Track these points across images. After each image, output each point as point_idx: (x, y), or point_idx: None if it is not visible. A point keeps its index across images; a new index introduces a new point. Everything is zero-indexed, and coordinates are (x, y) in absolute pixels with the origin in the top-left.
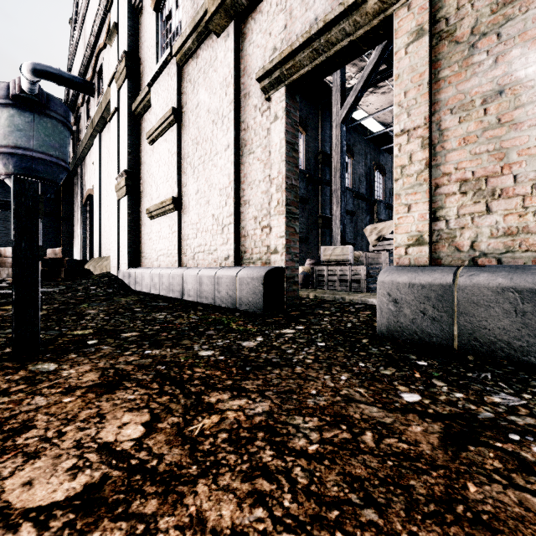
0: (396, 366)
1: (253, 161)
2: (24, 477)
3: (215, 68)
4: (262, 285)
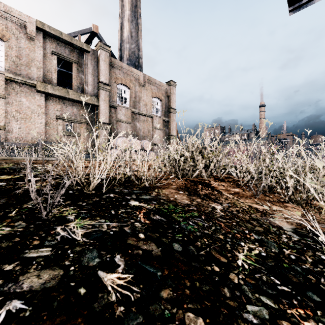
0: None
1: (50, 129)
2: None
3: (34, 98)
4: None
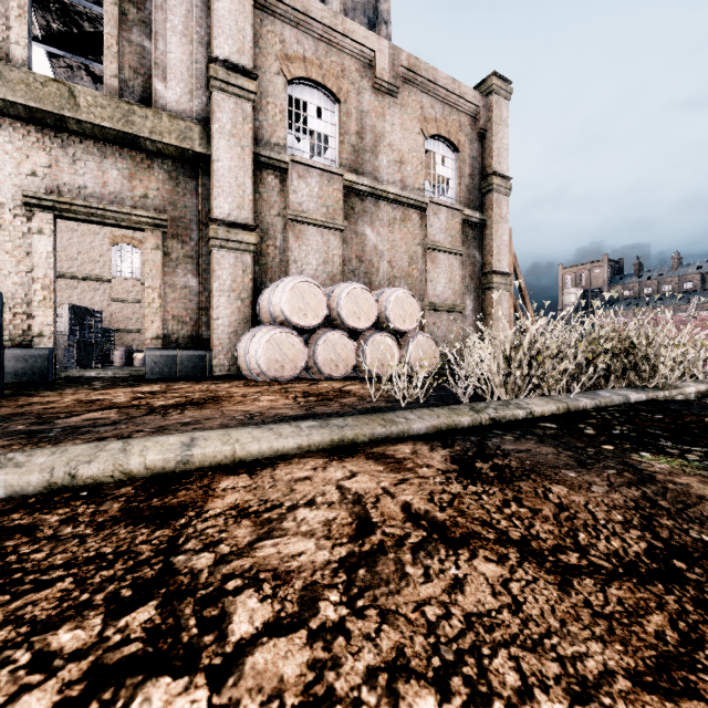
0: (169, 381)
1: None
2: (147, 390)
3: None
4: (48, 360)
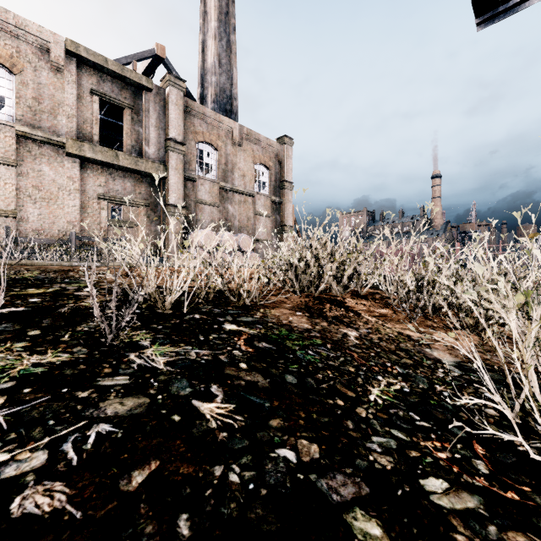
0: None
1: (88, 216)
2: None
3: (62, 166)
4: None
